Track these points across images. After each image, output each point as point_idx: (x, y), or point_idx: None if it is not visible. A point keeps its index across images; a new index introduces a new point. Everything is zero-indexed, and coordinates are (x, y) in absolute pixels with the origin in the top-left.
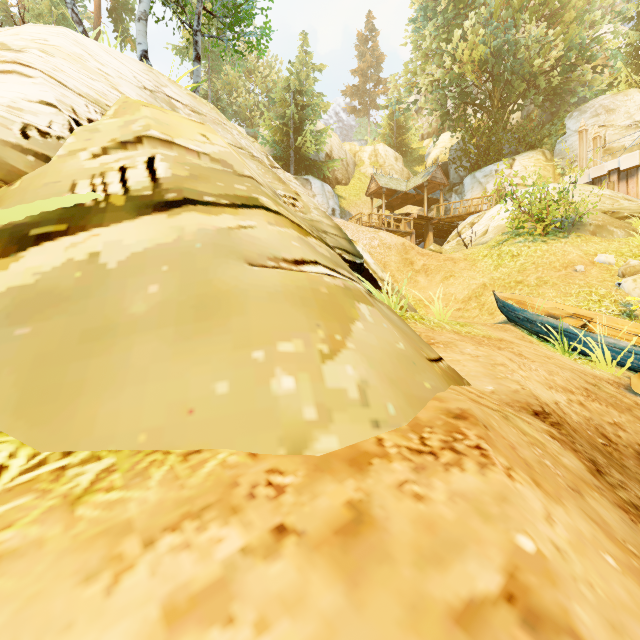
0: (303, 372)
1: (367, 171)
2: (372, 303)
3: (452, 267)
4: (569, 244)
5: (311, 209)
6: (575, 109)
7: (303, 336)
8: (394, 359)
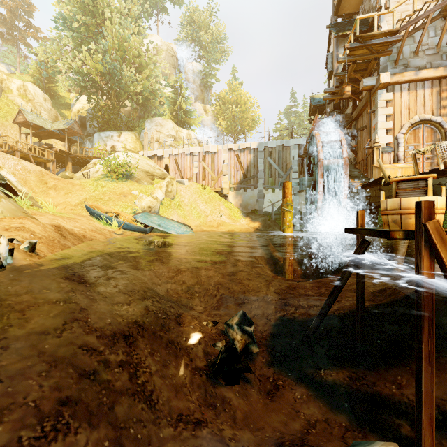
0: None
1: (16, 100)
2: (6, 199)
3: (72, 188)
4: (126, 185)
5: None
6: (149, 119)
7: None
8: (11, 209)
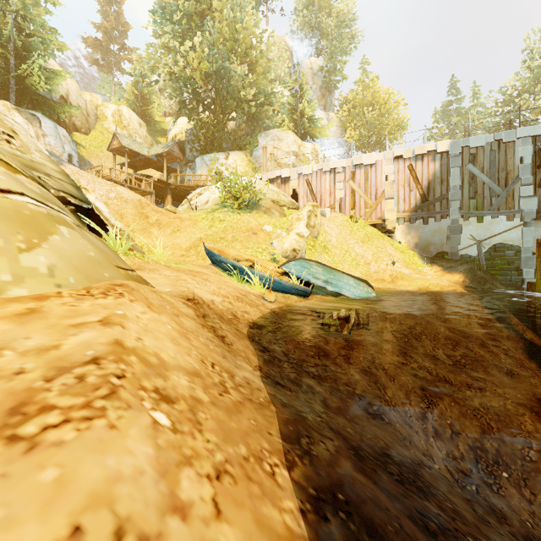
0: (2, 257)
1: (110, 127)
2: (75, 229)
3: (180, 224)
4: (252, 217)
5: (32, 150)
6: (263, 132)
7: (4, 237)
8: (83, 259)
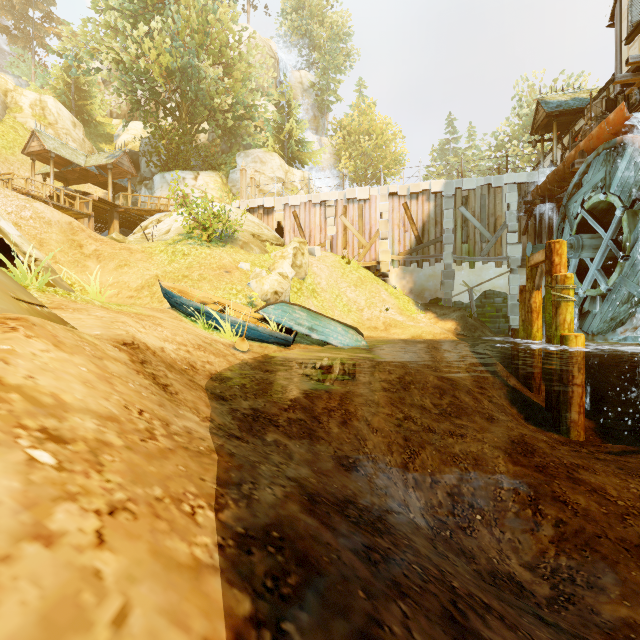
0: None
1: (28, 122)
2: None
3: (128, 257)
4: (225, 252)
5: None
6: (242, 151)
7: None
8: None
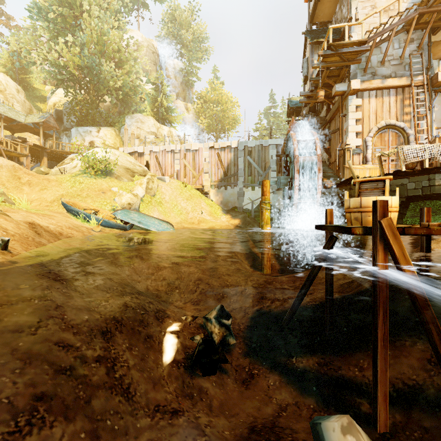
0: None
1: None
2: None
3: (47, 184)
4: (105, 181)
5: None
6: (129, 115)
7: None
8: None
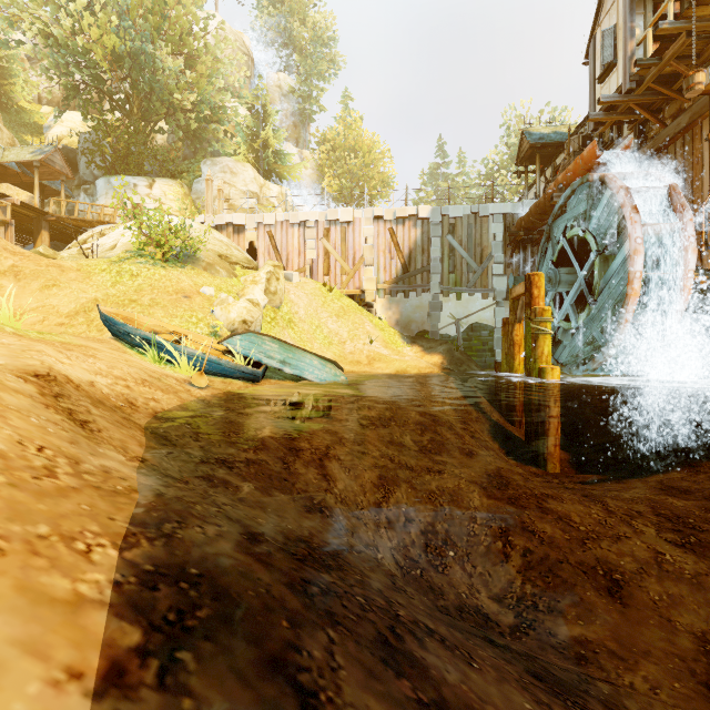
0: None
1: None
2: None
3: (58, 275)
4: (184, 274)
5: None
6: (209, 158)
7: None
8: None
